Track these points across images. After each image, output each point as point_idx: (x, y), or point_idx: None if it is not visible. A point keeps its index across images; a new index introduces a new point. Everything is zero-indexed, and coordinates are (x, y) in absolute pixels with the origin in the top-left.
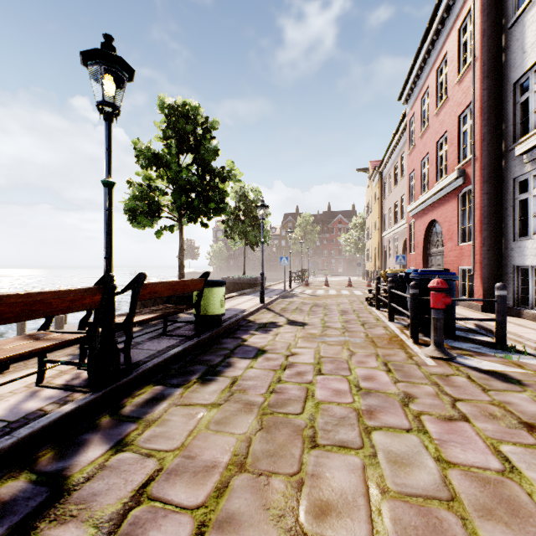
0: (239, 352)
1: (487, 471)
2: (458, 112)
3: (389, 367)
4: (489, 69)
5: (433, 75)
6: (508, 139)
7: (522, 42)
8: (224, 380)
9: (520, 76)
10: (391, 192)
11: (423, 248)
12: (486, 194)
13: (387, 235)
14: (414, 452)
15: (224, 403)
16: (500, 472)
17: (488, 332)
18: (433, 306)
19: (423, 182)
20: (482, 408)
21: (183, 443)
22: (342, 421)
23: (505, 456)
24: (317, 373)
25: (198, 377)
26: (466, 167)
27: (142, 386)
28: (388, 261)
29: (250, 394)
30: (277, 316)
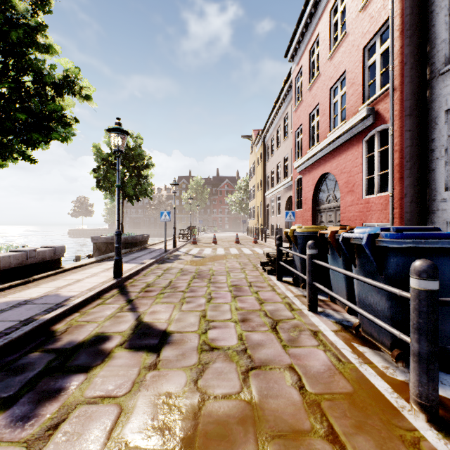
0: None
1: None
2: (363, 43)
3: None
4: None
5: (326, 18)
6: (437, 61)
7: None
8: None
9: None
10: (274, 154)
11: (312, 204)
12: (409, 132)
13: (270, 195)
14: None
15: None
16: None
17: None
18: None
19: (312, 136)
20: None
21: None
22: None
23: None
24: None
25: None
26: (375, 105)
27: None
28: (270, 219)
29: None
30: (122, 313)
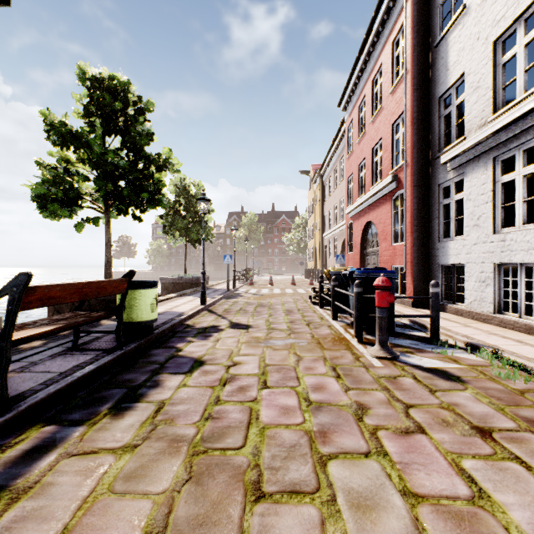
0: (171, 365)
1: (458, 502)
2: (392, 121)
3: (337, 372)
4: (418, 82)
5: (369, 85)
6: (434, 148)
7: (446, 60)
8: (146, 407)
9: (444, 91)
10: (331, 194)
11: (360, 248)
12: (416, 198)
13: (327, 236)
14: (377, 486)
15: (141, 443)
16: (470, 500)
17: (422, 327)
18: (378, 305)
19: (360, 186)
20: (434, 413)
21: (67, 525)
22: (292, 452)
23: (469, 475)
24: (263, 387)
25: (112, 406)
26: (398, 173)
27: (24, 429)
28: (328, 260)
29: (179, 425)
30: (219, 319)
